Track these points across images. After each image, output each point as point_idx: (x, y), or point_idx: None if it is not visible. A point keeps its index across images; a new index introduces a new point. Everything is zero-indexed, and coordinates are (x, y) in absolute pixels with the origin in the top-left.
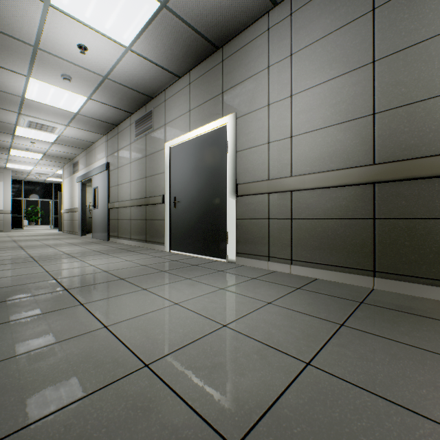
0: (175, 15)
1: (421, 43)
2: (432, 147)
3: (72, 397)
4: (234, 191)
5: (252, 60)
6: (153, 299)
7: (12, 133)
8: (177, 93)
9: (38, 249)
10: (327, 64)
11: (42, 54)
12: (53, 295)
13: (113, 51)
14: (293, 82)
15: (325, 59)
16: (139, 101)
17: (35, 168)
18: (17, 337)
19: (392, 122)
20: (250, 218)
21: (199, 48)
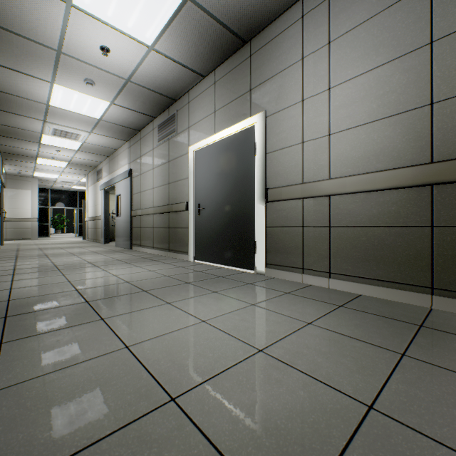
0: (200, 8)
1: None
2: None
3: (87, 439)
4: (264, 196)
5: (284, 53)
6: (178, 315)
7: (38, 142)
8: (201, 94)
9: (62, 257)
10: (373, 50)
11: (66, 59)
12: (73, 308)
13: (135, 52)
14: (331, 73)
15: (370, 44)
16: (162, 104)
17: (60, 177)
18: (33, 356)
19: (455, 111)
20: (281, 226)
21: (225, 43)
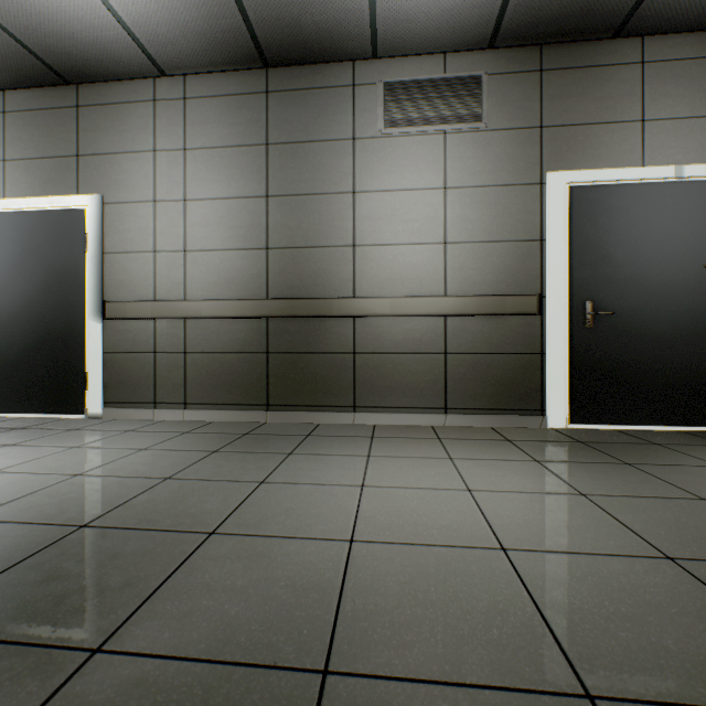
0: None
1: (302, 196)
2: (309, 290)
3: None
4: (101, 311)
5: (131, 131)
6: None
7: None
8: None
9: None
10: (226, 180)
11: None
12: None
13: None
14: (188, 184)
15: (224, 173)
16: None
17: None
18: None
19: (282, 260)
20: (128, 351)
21: (29, 68)
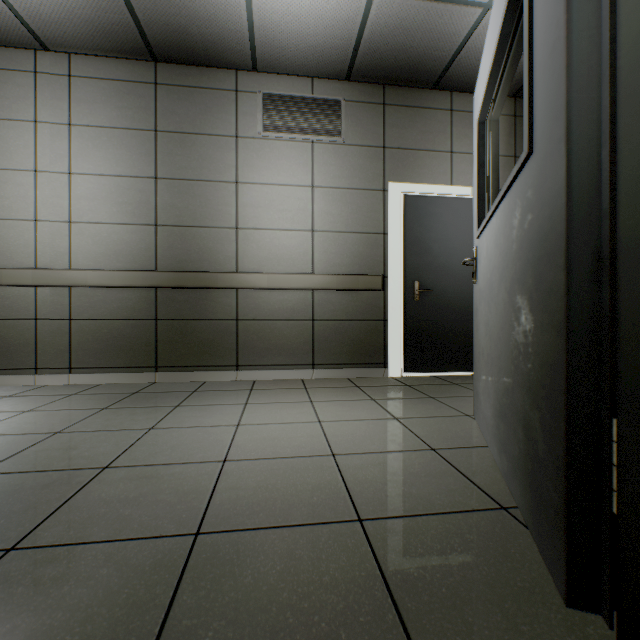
0: None
1: (190, 181)
2: (196, 265)
3: None
4: None
5: (8, 98)
6: None
7: None
8: None
9: None
10: (114, 159)
11: None
12: None
13: None
14: (73, 158)
15: (112, 152)
16: None
17: None
18: None
19: (170, 237)
20: (4, 318)
21: None
